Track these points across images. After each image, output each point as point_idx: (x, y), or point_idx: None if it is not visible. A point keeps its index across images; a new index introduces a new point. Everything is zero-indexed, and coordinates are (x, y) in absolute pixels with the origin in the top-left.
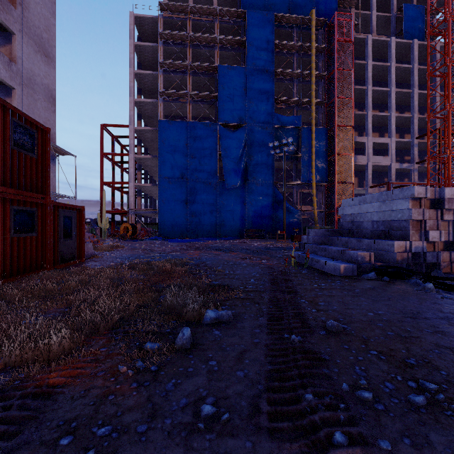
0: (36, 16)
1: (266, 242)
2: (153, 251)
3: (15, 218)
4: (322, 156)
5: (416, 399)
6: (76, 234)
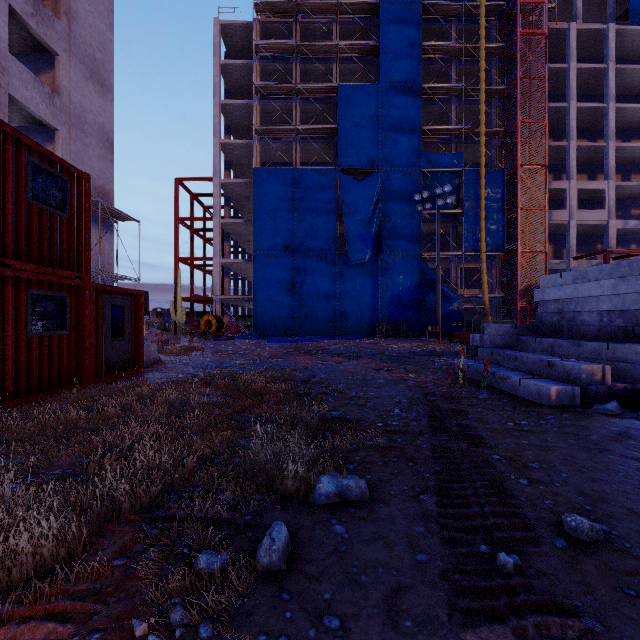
0: (87, 30)
1: (410, 343)
2: (243, 356)
3: (35, 308)
4: (496, 212)
5: None
6: (131, 331)
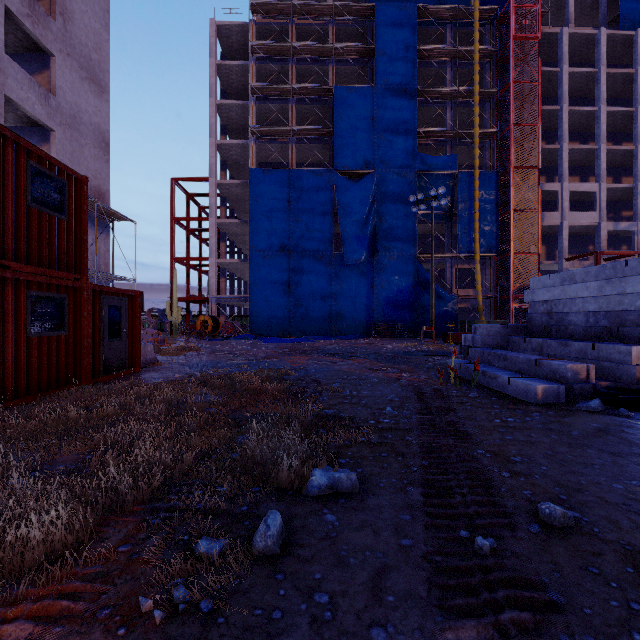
0: (83, 30)
1: (405, 343)
2: (239, 356)
3: (34, 309)
4: (490, 214)
5: None
6: (128, 332)
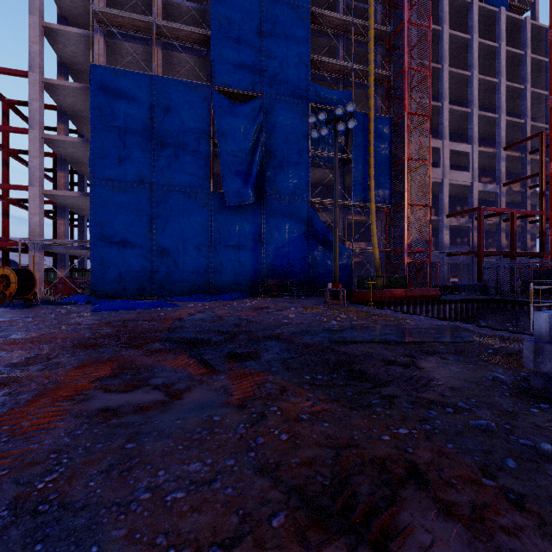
0: None
1: (308, 307)
2: None
3: None
4: (384, 161)
5: None
6: None
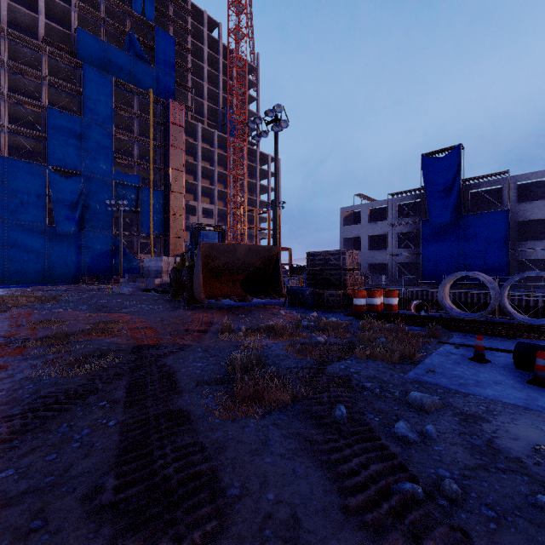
0: None
1: (102, 285)
2: None
3: None
4: (160, 213)
5: (113, 300)
6: None
